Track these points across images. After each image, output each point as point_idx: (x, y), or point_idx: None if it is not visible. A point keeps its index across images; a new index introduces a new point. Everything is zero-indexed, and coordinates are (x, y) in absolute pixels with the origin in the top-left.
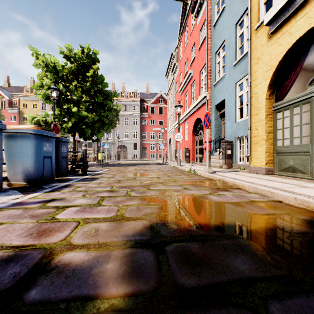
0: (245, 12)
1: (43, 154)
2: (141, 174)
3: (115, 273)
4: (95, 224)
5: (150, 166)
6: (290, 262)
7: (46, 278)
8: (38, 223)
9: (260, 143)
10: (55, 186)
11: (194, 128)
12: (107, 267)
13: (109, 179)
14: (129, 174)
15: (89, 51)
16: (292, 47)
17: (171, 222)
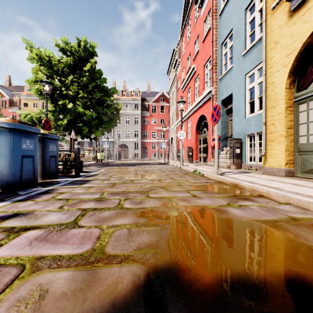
0: None
1: (22, 153)
2: (140, 175)
3: None
4: (49, 274)
5: (151, 166)
6: None
7: None
8: None
9: (278, 140)
10: (33, 192)
11: (197, 126)
12: None
13: (102, 182)
14: (127, 175)
15: (86, 44)
16: None
17: (183, 268)
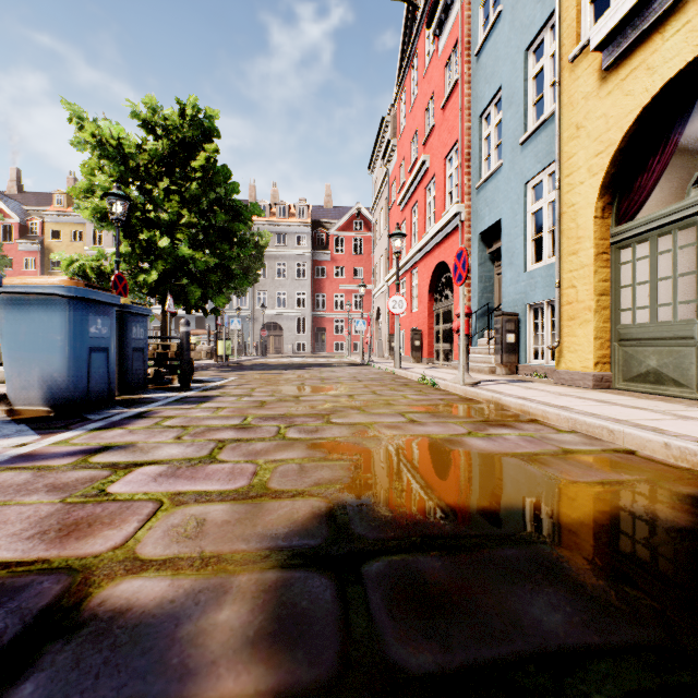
0: (547, 23)
1: (90, 343)
2: (313, 388)
3: (237, 634)
4: (199, 507)
5: (333, 370)
6: (666, 605)
7: (64, 650)
8: (64, 506)
9: (581, 317)
10: (116, 416)
11: (431, 285)
12: (217, 618)
13: (239, 400)
14: (285, 388)
15: (196, 112)
16: (654, 99)
17: (379, 501)
